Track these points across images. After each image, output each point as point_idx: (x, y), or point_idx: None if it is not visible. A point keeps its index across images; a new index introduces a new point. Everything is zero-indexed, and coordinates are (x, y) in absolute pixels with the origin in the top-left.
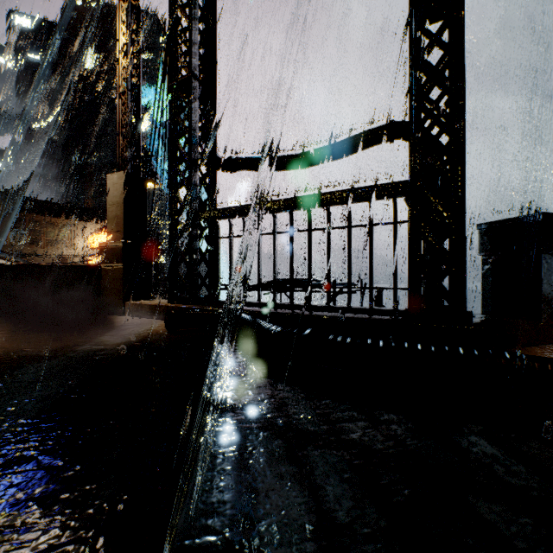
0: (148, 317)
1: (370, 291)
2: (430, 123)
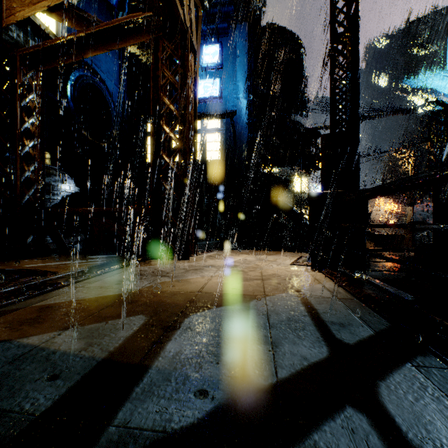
0: None
1: None
2: None
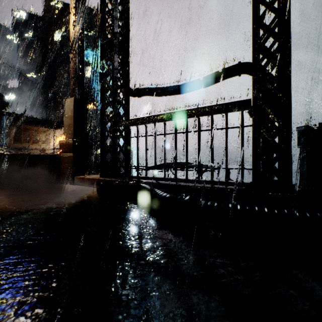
0: (87, 186)
1: (226, 170)
2: (266, 61)
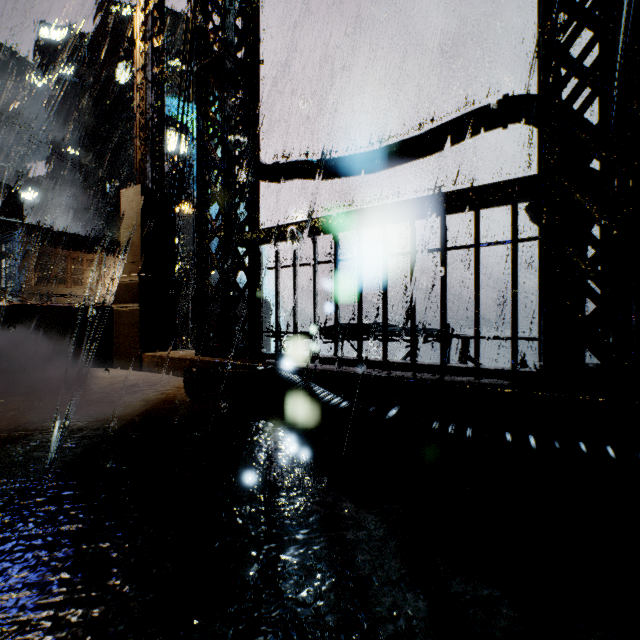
0: (169, 374)
1: (475, 342)
2: (578, 84)
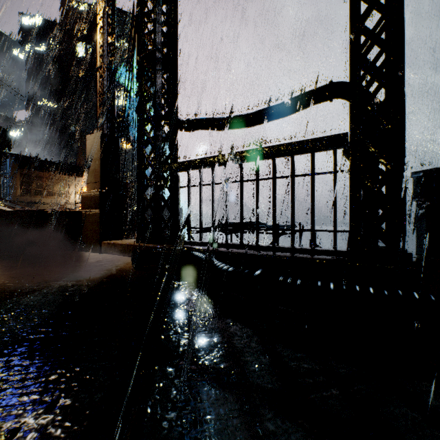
0: (120, 254)
1: (312, 233)
2: (370, 80)
